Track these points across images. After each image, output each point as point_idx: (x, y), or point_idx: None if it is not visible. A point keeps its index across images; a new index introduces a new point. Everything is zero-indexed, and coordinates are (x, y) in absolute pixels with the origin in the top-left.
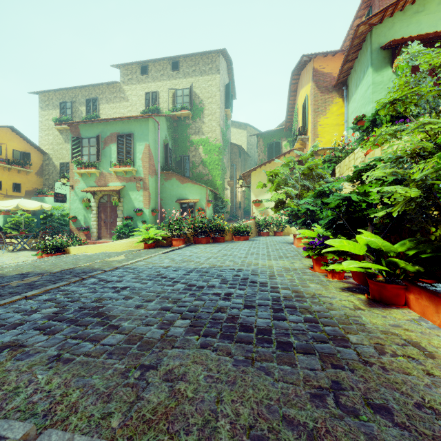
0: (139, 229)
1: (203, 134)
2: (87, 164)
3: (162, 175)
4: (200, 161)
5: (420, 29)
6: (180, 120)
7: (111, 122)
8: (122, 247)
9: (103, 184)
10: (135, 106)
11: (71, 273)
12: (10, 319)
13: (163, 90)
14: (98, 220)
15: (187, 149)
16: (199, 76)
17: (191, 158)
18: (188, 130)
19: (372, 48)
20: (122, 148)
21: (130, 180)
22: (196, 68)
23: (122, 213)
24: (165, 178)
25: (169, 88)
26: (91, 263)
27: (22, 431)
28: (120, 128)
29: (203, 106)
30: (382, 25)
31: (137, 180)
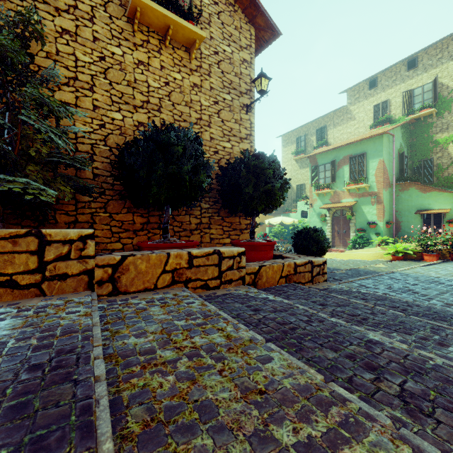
0: (374, 240)
1: None
2: (323, 186)
3: (396, 186)
4: (449, 162)
5: None
6: (418, 121)
7: (344, 147)
8: (369, 256)
9: (336, 201)
10: (362, 122)
11: (360, 271)
12: (369, 286)
13: (395, 96)
14: (332, 231)
15: (429, 152)
16: (448, 61)
17: (435, 160)
18: (430, 130)
19: None
20: (354, 168)
21: (362, 196)
22: (442, 55)
23: (355, 226)
24: (400, 189)
25: (404, 91)
26: (363, 267)
27: (438, 307)
28: (353, 150)
29: None
30: None
31: (370, 195)
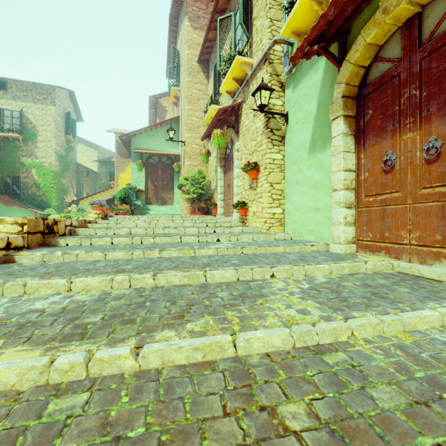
0: None
1: (37, 157)
2: None
3: None
4: (33, 183)
5: (155, 145)
6: (8, 140)
7: None
8: None
9: None
10: None
11: None
12: None
13: None
14: None
15: (17, 170)
16: (32, 102)
17: (23, 179)
18: (18, 151)
19: (132, 148)
20: None
21: None
22: (28, 94)
23: None
24: None
25: None
26: None
27: None
28: None
29: (37, 132)
30: (136, 137)
31: None
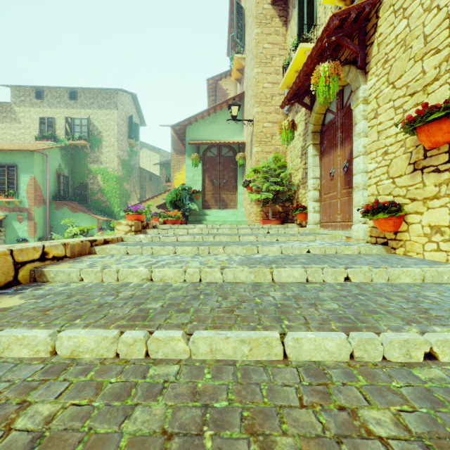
0: None
1: (102, 163)
2: None
3: (53, 204)
4: (98, 189)
5: (214, 134)
6: (78, 148)
7: None
8: None
9: None
10: (28, 129)
11: None
12: None
13: (60, 117)
14: None
15: (86, 177)
16: (98, 108)
17: (90, 185)
18: (86, 159)
19: (186, 140)
20: (4, 178)
21: (13, 210)
22: (94, 101)
23: (5, 243)
24: (56, 206)
25: (66, 116)
26: None
27: None
28: (2, 158)
29: (102, 137)
30: (192, 126)
31: (21, 211)
